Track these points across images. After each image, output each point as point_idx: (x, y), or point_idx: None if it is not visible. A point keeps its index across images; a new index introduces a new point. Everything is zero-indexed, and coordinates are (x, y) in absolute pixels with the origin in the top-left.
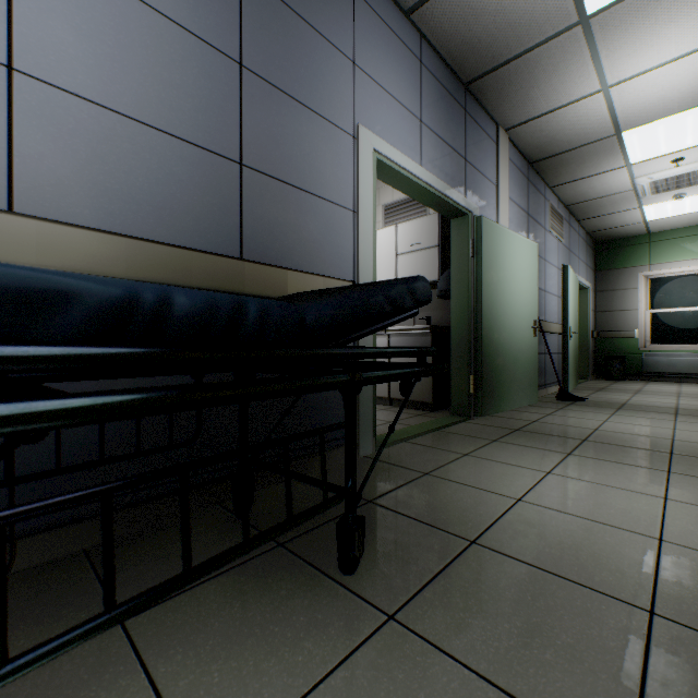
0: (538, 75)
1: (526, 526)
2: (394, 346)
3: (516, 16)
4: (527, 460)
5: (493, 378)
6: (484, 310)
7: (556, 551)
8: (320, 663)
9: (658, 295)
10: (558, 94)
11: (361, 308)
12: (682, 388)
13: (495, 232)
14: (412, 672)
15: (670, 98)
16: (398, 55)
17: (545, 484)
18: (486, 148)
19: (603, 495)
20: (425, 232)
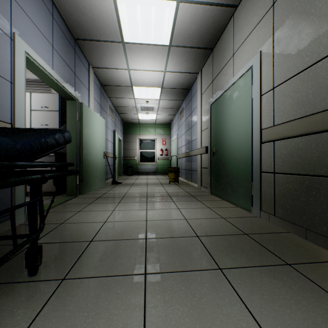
0: (107, 52)
1: (109, 229)
2: None
3: (100, 25)
4: (105, 208)
5: (88, 177)
6: (84, 146)
7: (120, 233)
8: (32, 312)
9: (142, 145)
10: (114, 63)
11: (44, 143)
12: (148, 177)
13: (89, 111)
14: (79, 289)
15: (146, 82)
16: (40, 5)
17: (113, 214)
18: (84, 72)
19: (131, 213)
20: (51, 102)
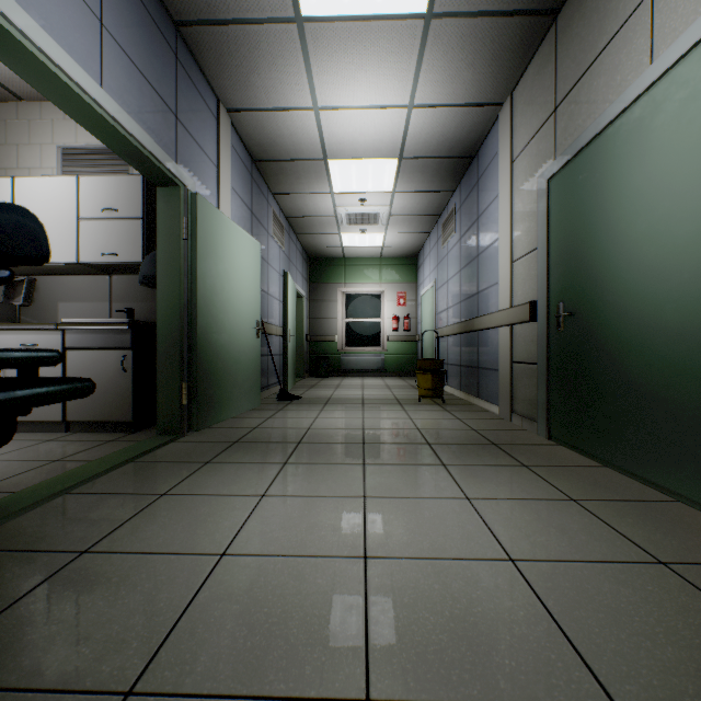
0: (259, 60)
1: (226, 604)
2: (73, 346)
3: None
4: (242, 483)
5: (212, 385)
6: (202, 305)
7: (262, 638)
8: None
9: (350, 307)
10: (279, 93)
11: None
12: (365, 381)
13: (215, 218)
14: None
15: (360, 143)
16: None
17: (259, 515)
18: (206, 119)
19: (316, 511)
20: (125, 197)
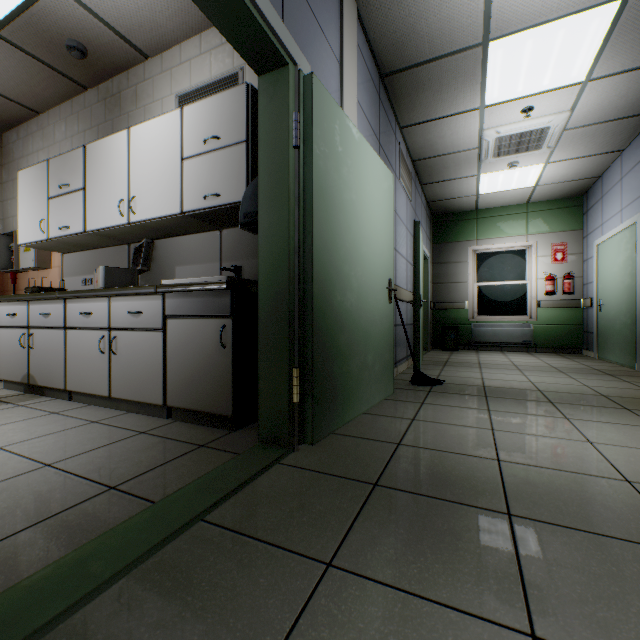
0: None
1: None
2: (172, 314)
3: None
4: None
5: (334, 370)
6: (318, 248)
7: None
8: None
9: (483, 268)
10: None
11: None
12: (511, 359)
13: (337, 121)
14: None
15: None
16: None
17: None
18: None
19: None
20: (227, 118)
